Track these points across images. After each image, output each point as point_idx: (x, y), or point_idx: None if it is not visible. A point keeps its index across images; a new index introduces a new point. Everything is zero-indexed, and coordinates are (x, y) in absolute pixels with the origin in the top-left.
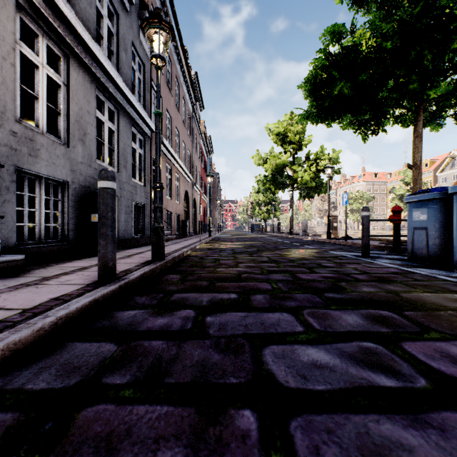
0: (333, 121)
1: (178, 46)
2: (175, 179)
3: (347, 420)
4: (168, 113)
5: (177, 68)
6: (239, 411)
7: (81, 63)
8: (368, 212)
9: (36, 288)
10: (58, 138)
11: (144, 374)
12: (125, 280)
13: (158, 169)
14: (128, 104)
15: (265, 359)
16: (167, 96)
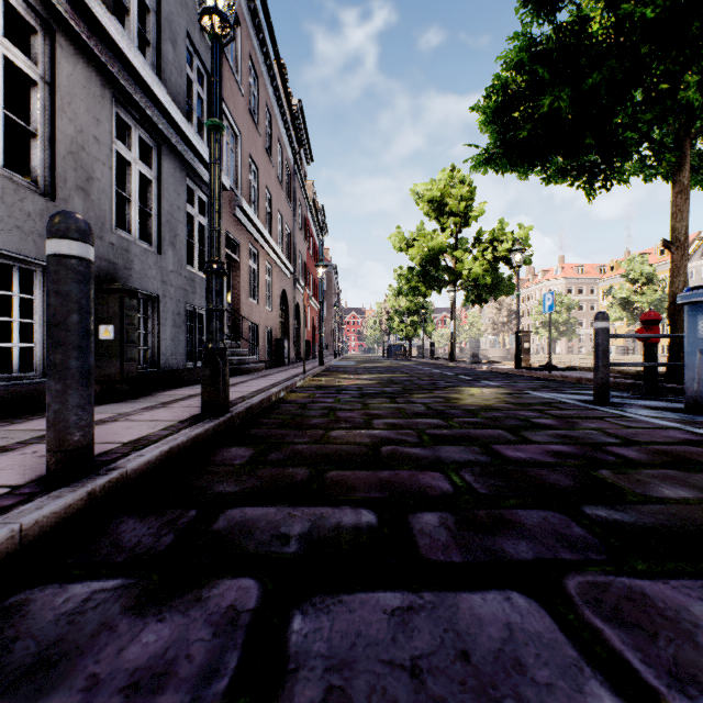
0: (532, 168)
1: (269, 52)
2: (264, 271)
3: None
4: (253, 162)
5: (268, 89)
6: None
7: (80, 46)
8: (607, 322)
9: None
10: (33, 181)
11: None
12: (110, 473)
13: (215, 235)
14: (178, 136)
15: None
16: (251, 133)
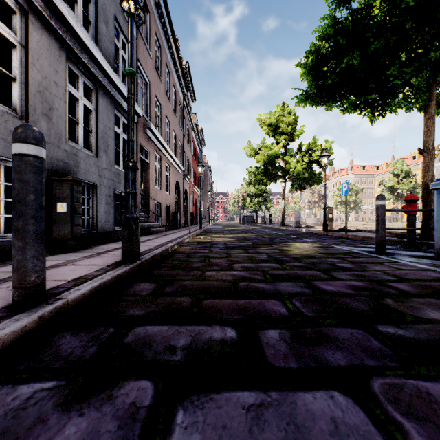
0: (335, 103)
1: (168, 31)
2: (165, 169)
3: None
4: (158, 100)
5: (167, 54)
6: None
7: (45, 23)
8: (384, 201)
9: None
10: (13, 109)
11: None
12: (56, 302)
13: (131, 144)
14: (109, 82)
15: None
16: (156, 82)
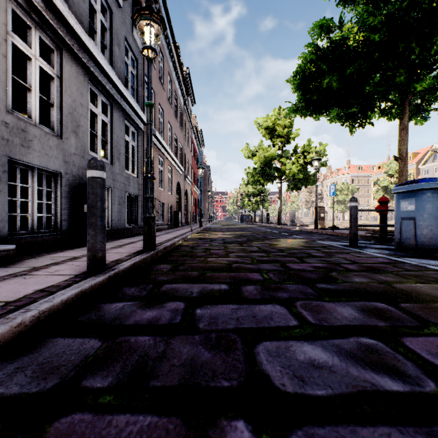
0: (321, 114)
1: (170, 42)
2: (167, 171)
3: (354, 435)
4: (161, 107)
5: (169, 63)
6: (231, 422)
7: (74, 56)
8: (356, 202)
9: (24, 278)
10: (51, 129)
11: (128, 376)
12: (114, 270)
13: (150, 160)
14: (121, 97)
15: (258, 358)
16: (159, 91)
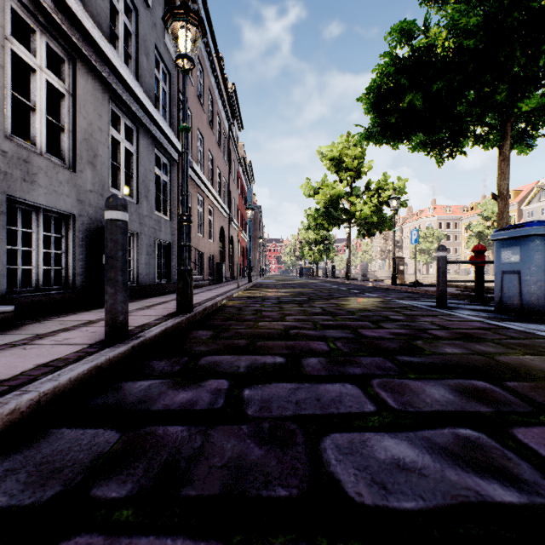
0: (401, 142)
1: (211, 51)
2: (208, 213)
3: None
4: (200, 133)
5: (210, 78)
6: None
7: (90, 67)
8: (445, 252)
9: (23, 349)
10: (62, 160)
11: (153, 481)
12: (140, 338)
13: (185, 198)
14: (150, 120)
15: (325, 456)
16: (198, 112)
